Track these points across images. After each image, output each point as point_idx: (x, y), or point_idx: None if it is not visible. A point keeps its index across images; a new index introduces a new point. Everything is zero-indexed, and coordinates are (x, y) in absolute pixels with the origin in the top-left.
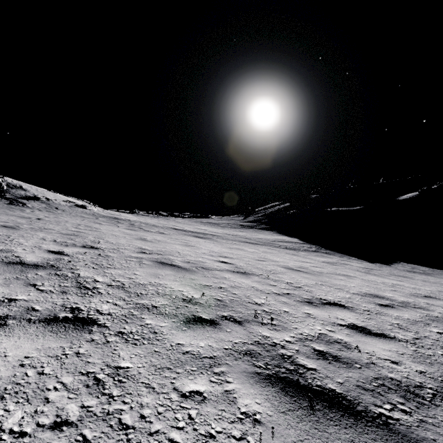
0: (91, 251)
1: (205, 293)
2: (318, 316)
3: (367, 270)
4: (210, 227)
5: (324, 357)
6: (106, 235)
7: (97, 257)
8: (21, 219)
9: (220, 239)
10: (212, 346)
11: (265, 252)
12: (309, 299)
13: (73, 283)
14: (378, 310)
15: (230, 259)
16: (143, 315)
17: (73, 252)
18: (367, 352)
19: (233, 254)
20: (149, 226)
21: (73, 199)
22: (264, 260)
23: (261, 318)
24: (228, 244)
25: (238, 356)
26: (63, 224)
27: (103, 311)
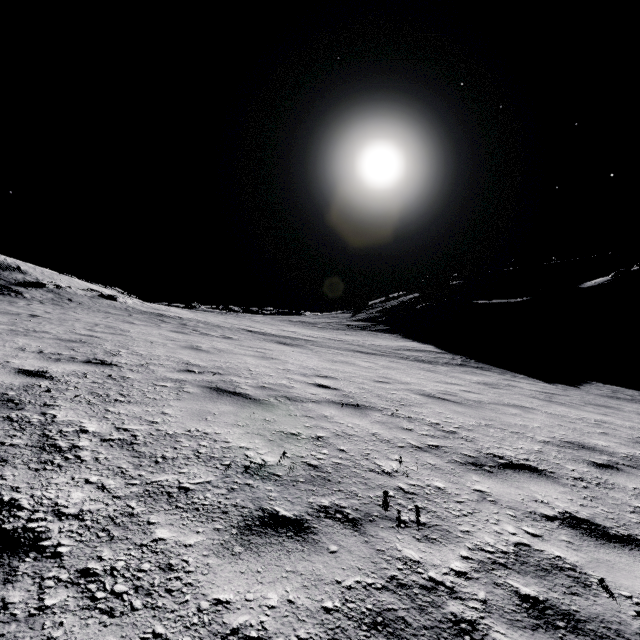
0: (98, 370)
1: (288, 451)
2: (501, 498)
3: (547, 396)
4: (303, 328)
5: (546, 620)
6: (134, 342)
7: (105, 380)
8: (1, 316)
9: (317, 346)
10: (297, 603)
11: (387, 368)
12: (475, 457)
13: (33, 437)
14: (598, 477)
15: (332, 381)
16: (154, 516)
17: (63, 372)
18: (627, 595)
19: (338, 371)
20: (209, 327)
21: (98, 286)
22: (386, 382)
23: (398, 511)
24: (330, 355)
25: (356, 636)
26: (70, 324)
27: (67, 509)
